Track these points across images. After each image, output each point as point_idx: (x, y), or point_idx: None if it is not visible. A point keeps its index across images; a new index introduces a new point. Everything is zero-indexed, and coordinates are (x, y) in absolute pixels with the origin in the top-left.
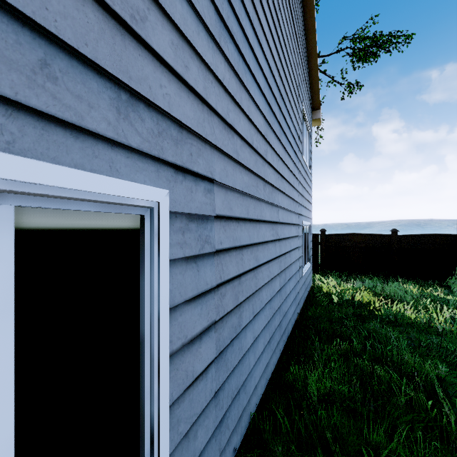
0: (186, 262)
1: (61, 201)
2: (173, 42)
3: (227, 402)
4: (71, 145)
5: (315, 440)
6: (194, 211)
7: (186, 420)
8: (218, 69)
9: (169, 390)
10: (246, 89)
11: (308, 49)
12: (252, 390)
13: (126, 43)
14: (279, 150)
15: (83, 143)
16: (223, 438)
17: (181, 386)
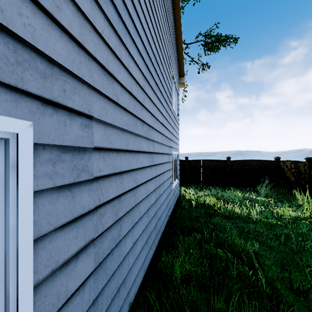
0: (58, 191)
1: None
2: None
3: (106, 303)
4: None
5: None
6: (68, 143)
7: None
8: (96, 22)
9: None
10: (126, 48)
11: (177, 34)
12: (131, 283)
13: None
14: (155, 100)
15: None
16: None
17: (51, 311)
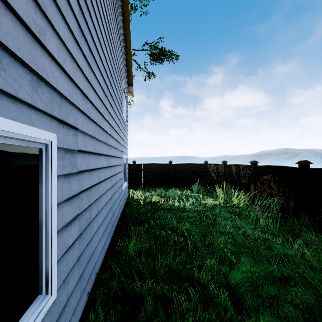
0: (64, 177)
1: (4, 139)
2: (58, 46)
3: (84, 264)
4: (11, 107)
5: (134, 273)
6: (68, 147)
7: (64, 272)
8: (80, 61)
9: (56, 253)
10: (94, 73)
11: (126, 47)
12: (97, 258)
13: (35, 47)
14: (111, 110)
15: (16, 105)
16: (82, 286)
17: (62, 251)
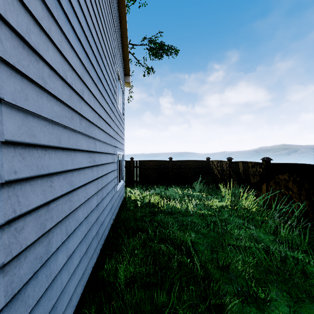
0: None
1: None
2: None
3: None
4: None
5: None
6: None
7: None
8: None
9: None
10: (58, 24)
11: (122, 31)
12: (65, 305)
13: None
14: (96, 94)
15: None
16: None
17: None
